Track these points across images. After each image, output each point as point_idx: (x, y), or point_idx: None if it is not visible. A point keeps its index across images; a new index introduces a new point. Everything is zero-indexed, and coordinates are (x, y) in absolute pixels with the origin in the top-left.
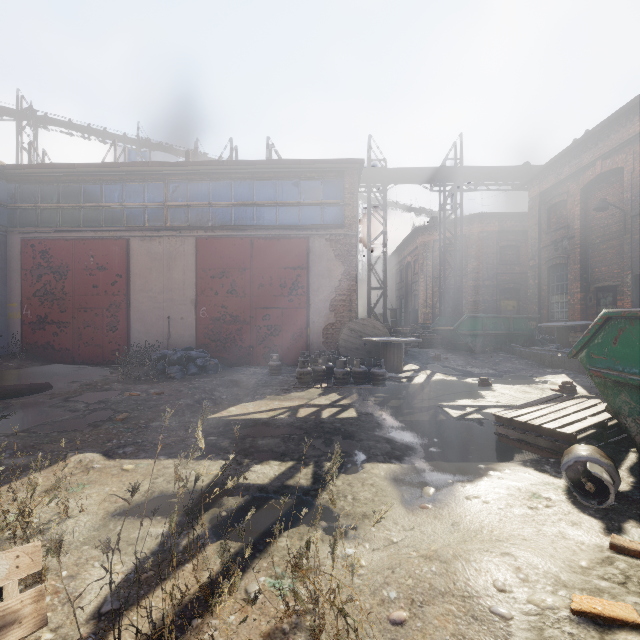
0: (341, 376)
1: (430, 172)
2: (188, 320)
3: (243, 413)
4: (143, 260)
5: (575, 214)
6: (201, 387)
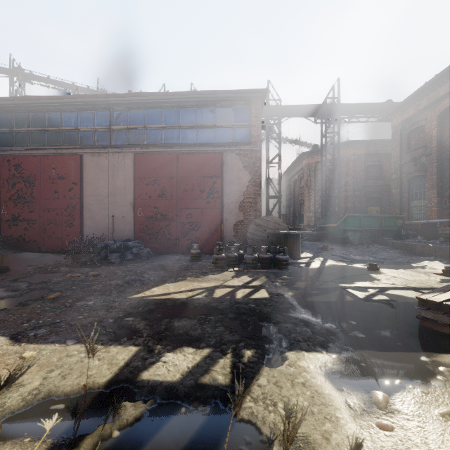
0: (251, 261)
1: (314, 108)
2: (128, 218)
3: (164, 293)
4: (93, 171)
5: (432, 136)
6: (133, 270)
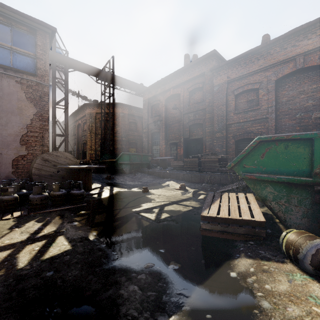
0: (39, 202)
1: (96, 70)
2: None
3: None
4: None
5: (163, 110)
6: None
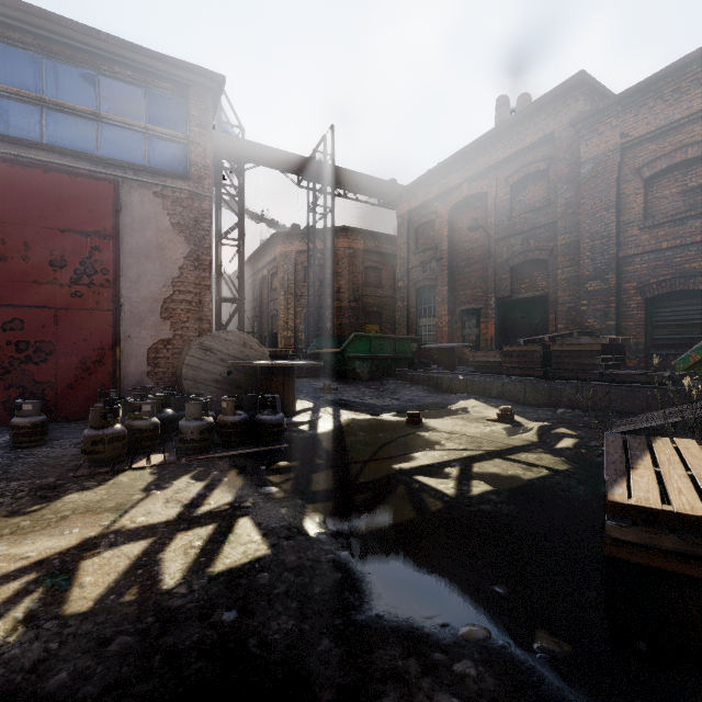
0: (197, 435)
1: (299, 160)
2: None
3: None
4: None
5: (443, 235)
6: None
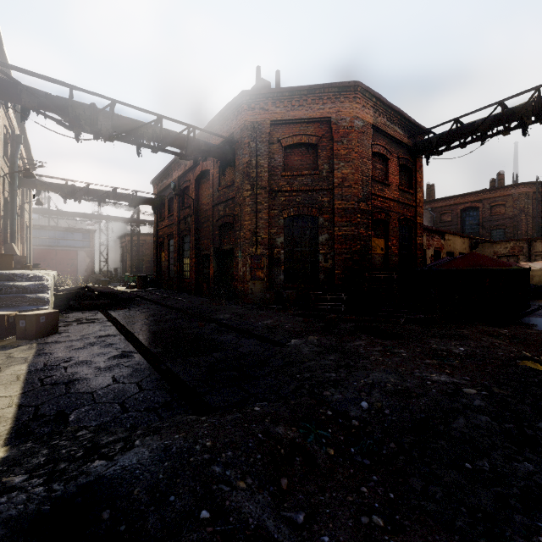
0: None
1: (126, 220)
2: None
3: None
4: None
5: None
6: None
